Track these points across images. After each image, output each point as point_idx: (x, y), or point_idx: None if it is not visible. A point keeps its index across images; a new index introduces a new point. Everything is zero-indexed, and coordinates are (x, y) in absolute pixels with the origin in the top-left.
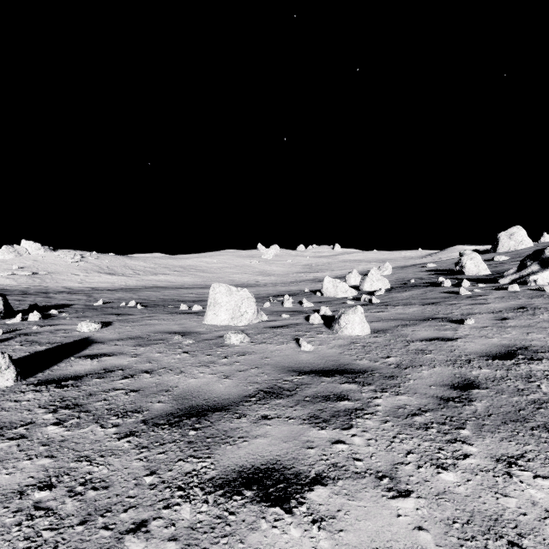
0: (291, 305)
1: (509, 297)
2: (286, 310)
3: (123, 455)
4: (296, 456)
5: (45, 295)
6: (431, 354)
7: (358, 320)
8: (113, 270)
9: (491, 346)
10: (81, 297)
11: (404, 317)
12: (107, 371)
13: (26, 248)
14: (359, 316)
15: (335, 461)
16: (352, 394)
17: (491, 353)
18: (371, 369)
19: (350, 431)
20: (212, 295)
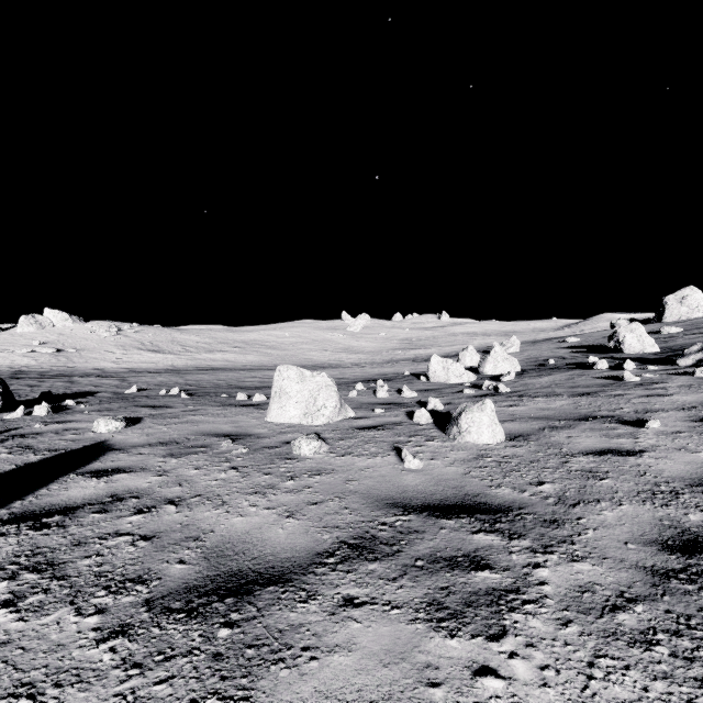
0: (386, 395)
1: (699, 385)
2: (380, 401)
3: (95, 682)
4: None
5: (68, 379)
6: (609, 480)
7: (486, 421)
8: (158, 346)
9: (702, 466)
10: (113, 381)
11: (550, 415)
12: (115, 498)
13: (50, 318)
14: (489, 416)
15: None
16: (494, 555)
17: None
18: (517, 505)
19: (504, 645)
20: (277, 382)
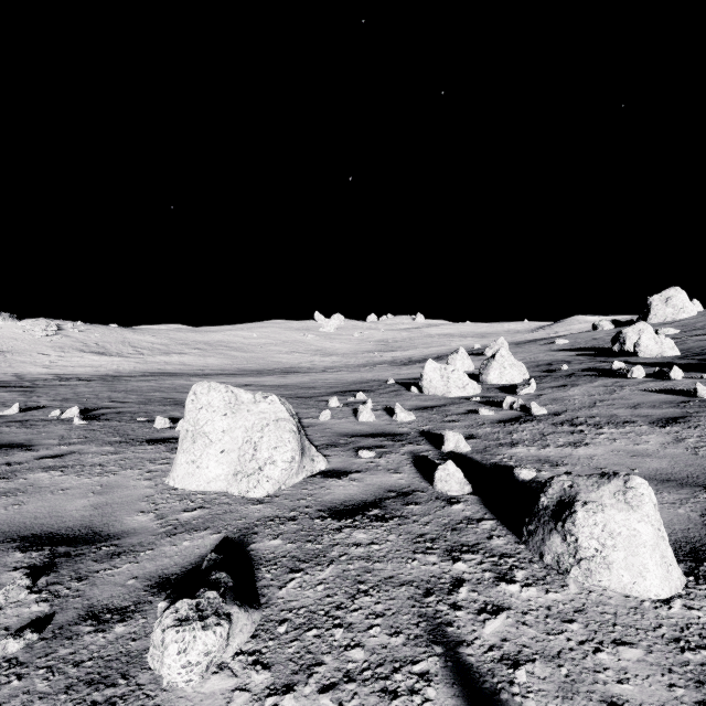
0: (372, 418)
1: None
2: (365, 429)
3: None
4: None
5: None
6: None
7: (649, 535)
8: (104, 348)
9: None
10: (10, 394)
11: (670, 471)
12: None
13: None
14: (652, 522)
15: None
16: None
17: None
18: None
19: None
20: (190, 413)
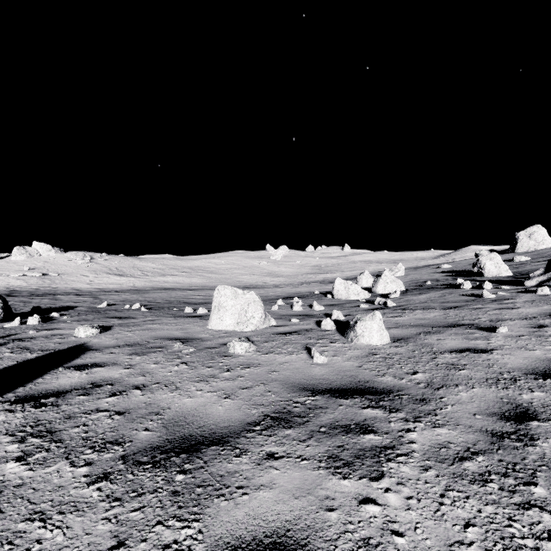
0: (300, 309)
1: (539, 301)
2: (296, 313)
3: (88, 511)
4: (312, 524)
5: (52, 296)
6: (466, 370)
7: (376, 327)
8: (122, 271)
9: (536, 360)
10: (87, 298)
11: (425, 323)
12: (95, 385)
13: (37, 249)
14: (378, 323)
15: (366, 536)
16: (377, 423)
17: (539, 370)
18: (396, 388)
19: (381, 483)
20: (216, 298)
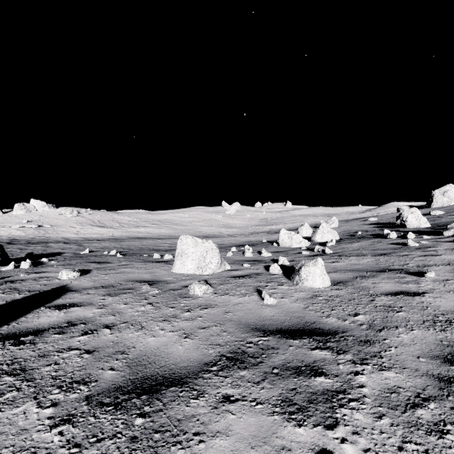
0: (251, 255)
1: None
2: (247, 259)
3: None
4: None
5: (45, 244)
6: (403, 312)
7: (318, 272)
8: (103, 223)
9: None
10: (73, 246)
11: (360, 268)
12: (70, 324)
13: (34, 205)
14: (320, 269)
15: None
16: (327, 365)
17: None
18: (341, 330)
19: (337, 432)
20: (179, 246)
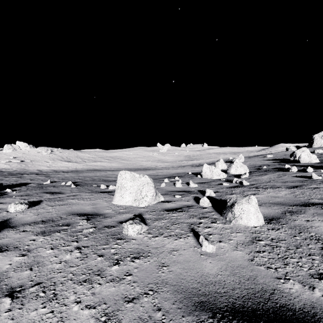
0: (181, 186)
1: None
2: (178, 189)
3: None
4: None
5: (20, 175)
6: None
7: (253, 210)
8: (70, 159)
9: None
10: (42, 177)
11: (282, 201)
12: None
13: (19, 146)
14: (254, 207)
15: None
16: None
17: None
18: (320, 312)
19: None
20: (119, 180)
